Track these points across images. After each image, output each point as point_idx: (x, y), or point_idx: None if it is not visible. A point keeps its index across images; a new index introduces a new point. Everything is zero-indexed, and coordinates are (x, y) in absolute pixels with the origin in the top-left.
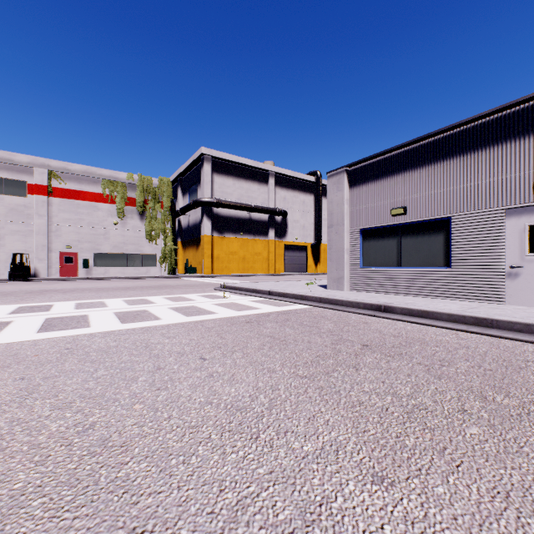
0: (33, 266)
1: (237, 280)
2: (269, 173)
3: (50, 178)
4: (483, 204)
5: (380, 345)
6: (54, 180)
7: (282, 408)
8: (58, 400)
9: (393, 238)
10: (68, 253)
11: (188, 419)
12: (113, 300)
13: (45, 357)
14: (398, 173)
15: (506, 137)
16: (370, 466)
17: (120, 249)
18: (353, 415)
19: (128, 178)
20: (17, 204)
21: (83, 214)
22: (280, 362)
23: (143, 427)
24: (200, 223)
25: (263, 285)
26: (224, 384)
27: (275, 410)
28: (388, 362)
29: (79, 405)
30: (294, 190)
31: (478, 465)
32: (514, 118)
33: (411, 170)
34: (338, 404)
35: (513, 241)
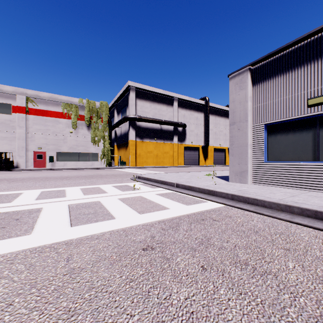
0: (16, 161)
1: (151, 171)
2: (174, 99)
3: (27, 102)
4: None
5: None
6: (30, 103)
7: None
8: None
9: (307, 130)
10: (39, 152)
11: None
12: (32, 192)
13: None
14: (316, 59)
15: None
16: None
17: (74, 150)
18: None
19: (79, 102)
20: (5, 119)
21: (49, 126)
22: None
23: None
24: (128, 132)
25: (170, 176)
26: None
27: None
28: None
29: None
30: (190, 110)
31: None
32: None
33: None
34: None
35: None
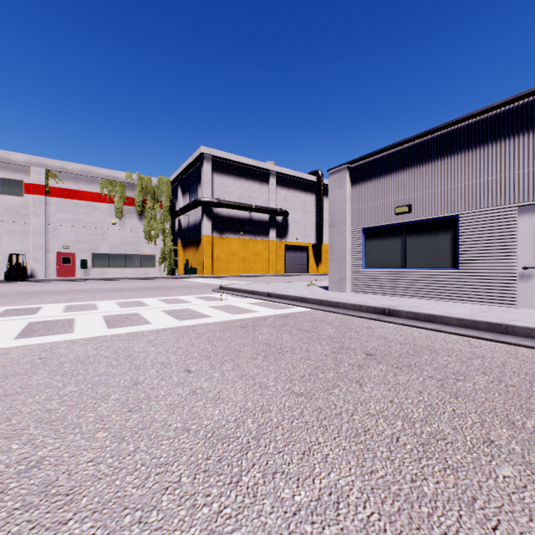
0: (30, 267)
1: (237, 281)
2: (270, 173)
3: (47, 178)
4: (493, 201)
5: (386, 355)
6: (51, 180)
7: (272, 437)
8: (10, 425)
9: (397, 237)
10: (65, 253)
11: (158, 453)
12: (106, 302)
13: (13, 369)
14: (402, 169)
15: (519, 129)
16: (380, 529)
17: (119, 250)
18: (357, 447)
19: (127, 178)
20: (14, 203)
21: (81, 213)
22: (274, 375)
23: (101, 465)
24: (200, 223)
25: (262, 287)
26: (207, 404)
27: (264, 440)
28: (396, 375)
29: (32, 433)
30: (295, 190)
31: (521, 526)
32: (527, 110)
33: (416, 166)
34: (339, 431)
35: (526, 240)
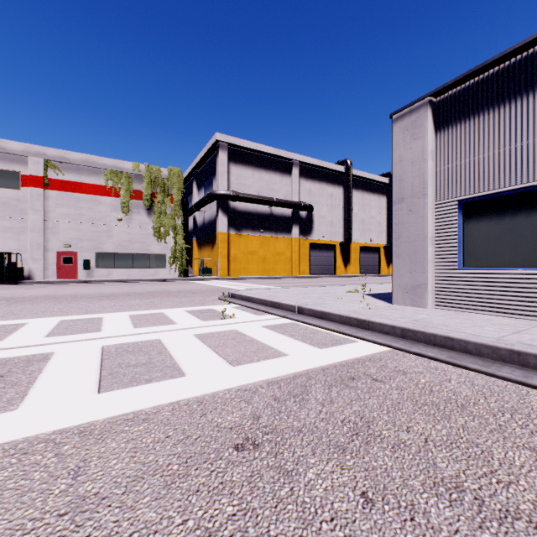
0: (28, 267)
1: (254, 284)
2: (293, 163)
3: (46, 169)
4: None
5: None
6: (51, 171)
7: None
8: None
9: None
10: (66, 252)
11: None
12: (44, 322)
13: None
14: None
15: None
16: None
17: (125, 248)
18: None
19: (134, 169)
20: (10, 197)
21: (84, 208)
22: None
23: None
24: (216, 219)
25: (286, 294)
26: None
27: None
28: None
29: None
30: (320, 182)
31: None
32: None
33: None
34: None
35: None
